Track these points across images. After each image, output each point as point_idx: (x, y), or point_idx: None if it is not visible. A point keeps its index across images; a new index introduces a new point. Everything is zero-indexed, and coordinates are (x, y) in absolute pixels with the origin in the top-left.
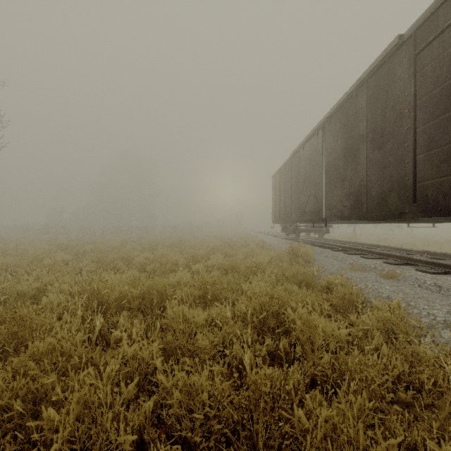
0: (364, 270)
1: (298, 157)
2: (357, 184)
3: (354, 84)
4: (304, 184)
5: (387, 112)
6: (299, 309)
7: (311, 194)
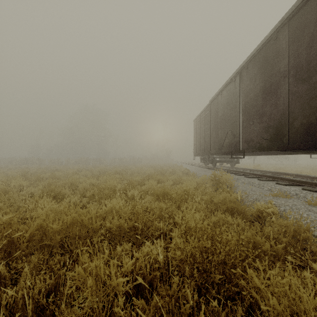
0: (287, 196)
1: (216, 102)
2: (277, 118)
3: (275, 26)
4: (222, 123)
5: (315, 44)
6: (245, 252)
7: (229, 131)
